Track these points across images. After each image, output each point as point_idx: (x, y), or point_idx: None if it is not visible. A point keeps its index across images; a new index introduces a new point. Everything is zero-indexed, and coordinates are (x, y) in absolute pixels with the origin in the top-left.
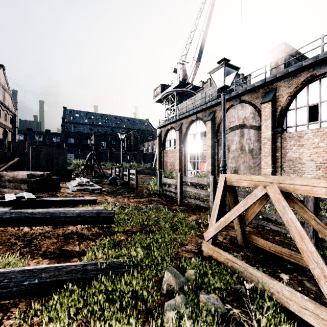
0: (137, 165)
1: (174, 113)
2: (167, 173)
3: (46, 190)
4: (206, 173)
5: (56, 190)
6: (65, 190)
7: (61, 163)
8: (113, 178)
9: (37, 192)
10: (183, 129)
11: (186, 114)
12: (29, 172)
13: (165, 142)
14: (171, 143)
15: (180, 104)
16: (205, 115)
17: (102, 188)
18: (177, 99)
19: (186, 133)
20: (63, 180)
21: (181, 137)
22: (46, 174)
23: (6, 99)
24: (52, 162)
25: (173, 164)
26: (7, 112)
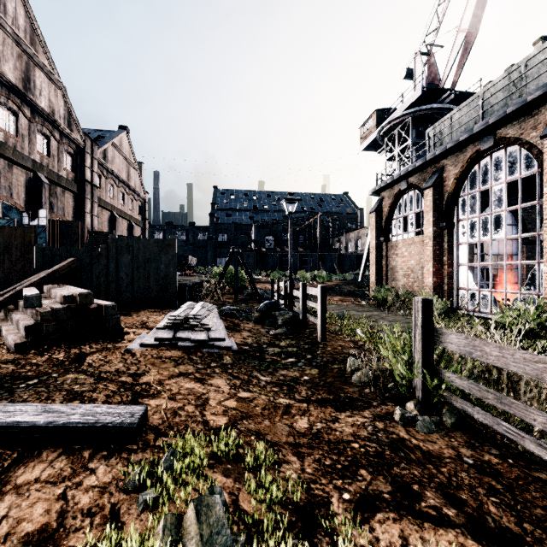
0: (327, 276)
1: (409, 163)
2: (400, 296)
3: (87, 338)
4: (544, 302)
5: (111, 338)
6: (132, 340)
7: (163, 270)
8: (267, 306)
9: (54, 344)
10: (446, 183)
11: (458, 138)
12: (63, 289)
13: (392, 224)
14: (408, 223)
15: (432, 127)
16: (531, 124)
17: (224, 339)
18: (414, 134)
19: (456, 192)
20: (168, 306)
21: (438, 204)
22: (78, 298)
23: (132, 177)
24: (147, 268)
25: (413, 273)
26: (134, 196)
